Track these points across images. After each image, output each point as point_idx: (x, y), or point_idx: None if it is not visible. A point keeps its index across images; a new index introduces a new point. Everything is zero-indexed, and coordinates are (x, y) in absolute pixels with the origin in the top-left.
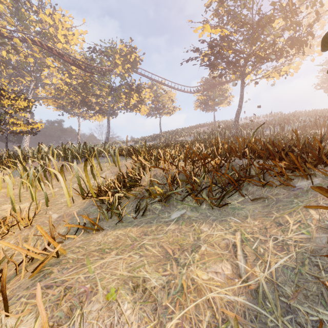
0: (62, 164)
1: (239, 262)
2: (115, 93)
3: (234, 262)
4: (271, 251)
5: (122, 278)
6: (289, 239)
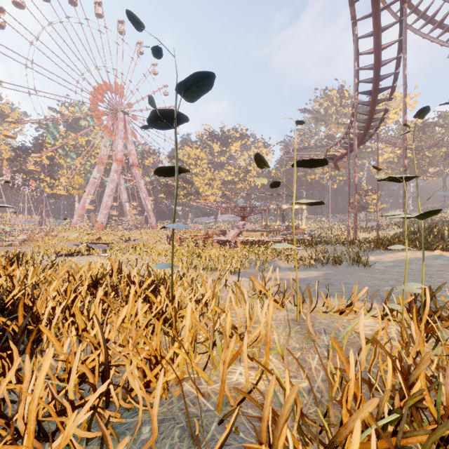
0: None
1: None
2: None
3: None
4: None
5: None
6: None
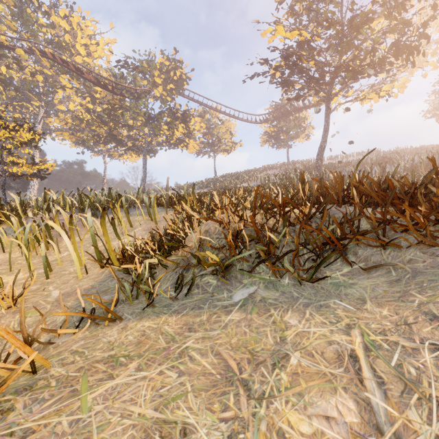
0: (71, 216)
1: (370, 395)
2: (154, 122)
3: (360, 394)
4: (433, 374)
5: (142, 425)
6: None
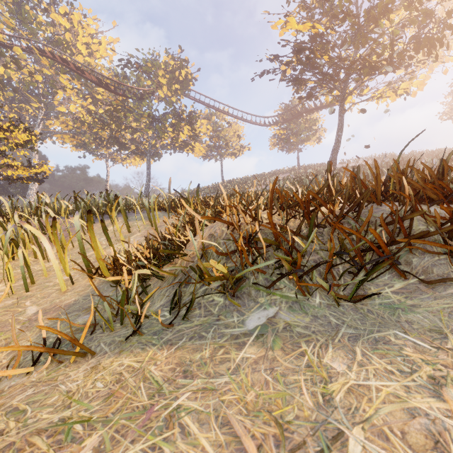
0: (54, 219)
1: None
2: (158, 124)
3: None
4: None
5: None
6: None
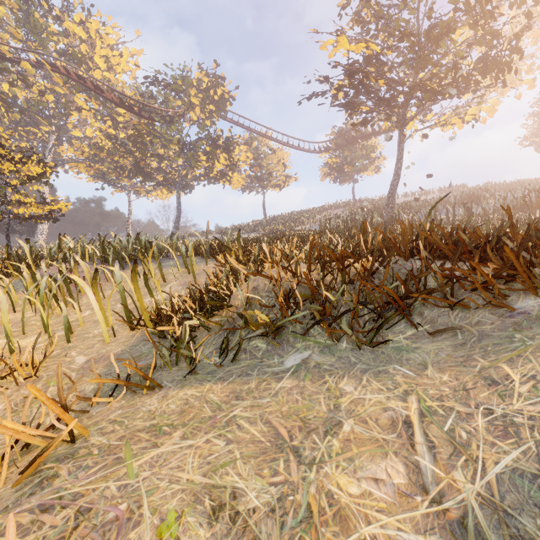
0: (95, 270)
1: (420, 458)
2: (189, 152)
3: (410, 458)
4: (483, 437)
5: (191, 489)
6: (518, 412)
